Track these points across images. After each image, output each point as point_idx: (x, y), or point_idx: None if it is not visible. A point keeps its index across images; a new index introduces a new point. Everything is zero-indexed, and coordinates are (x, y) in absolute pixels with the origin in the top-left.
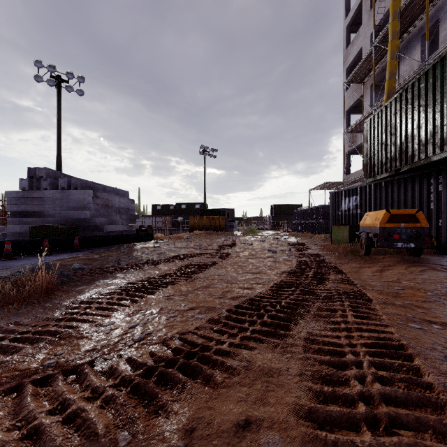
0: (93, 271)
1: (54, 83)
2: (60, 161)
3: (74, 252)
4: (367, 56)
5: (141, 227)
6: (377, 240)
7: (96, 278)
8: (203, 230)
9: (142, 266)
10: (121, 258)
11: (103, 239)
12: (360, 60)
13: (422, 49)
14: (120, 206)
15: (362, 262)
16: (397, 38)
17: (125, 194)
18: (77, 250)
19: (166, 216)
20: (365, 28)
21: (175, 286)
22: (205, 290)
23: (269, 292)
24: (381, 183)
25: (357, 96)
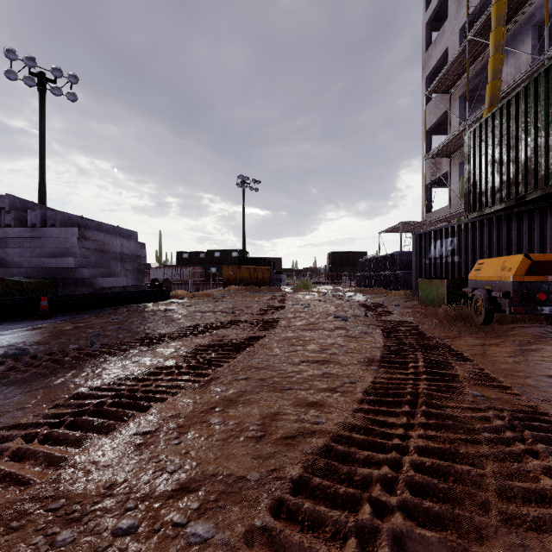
0: (34, 360)
1: (35, 82)
2: (43, 191)
3: (39, 320)
4: (457, 56)
5: (154, 281)
6: (510, 302)
7: (28, 378)
8: (241, 285)
9: (128, 349)
10: (107, 330)
11: (90, 298)
12: (445, 65)
13: (533, 43)
14: (123, 251)
15: (482, 336)
16: (504, 25)
17: (131, 235)
18: (44, 316)
19: (195, 267)
20: (453, 22)
21: (167, 403)
22: (229, 411)
23: (362, 420)
24: (491, 219)
25: (442, 111)
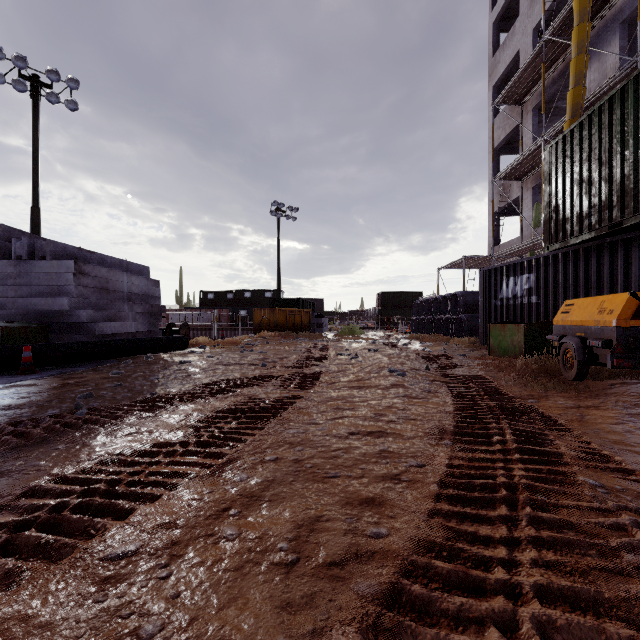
0: None
1: (26, 87)
2: (37, 217)
3: (21, 375)
4: (531, 59)
5: (170, 326)
6: (612, 353)
7: None
8: (275, 331)
9: (123, 415)
10: (102, 388)
11: (88, 348)
12: (515, 72)
13: (622, 44)
14: (131, 290)
15: (574, 396)
16: (588, 21)
17: (142, 271)
18: (27, 370)
19: (221, 309)
20: (525, 21)
21: (159, 503)
22: (248, 514)
23: (442, 532)
24: (577, 250)
25: (512, 126)
